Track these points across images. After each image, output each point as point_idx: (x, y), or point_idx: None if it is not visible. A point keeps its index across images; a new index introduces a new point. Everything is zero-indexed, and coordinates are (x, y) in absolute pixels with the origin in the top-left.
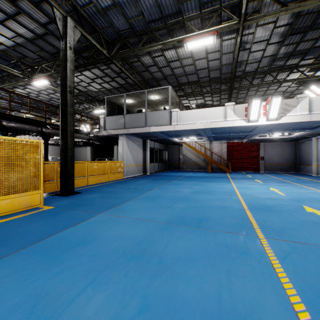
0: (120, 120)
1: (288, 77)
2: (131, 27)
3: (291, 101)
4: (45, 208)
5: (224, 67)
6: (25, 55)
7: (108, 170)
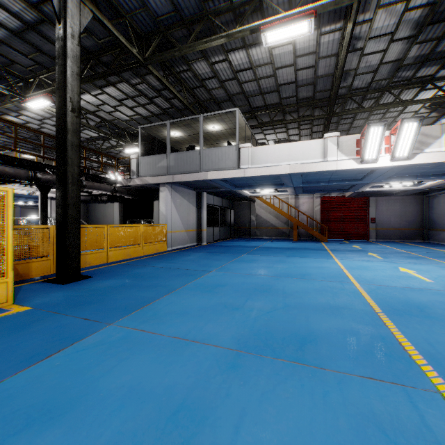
0: (162, 162)
1: (416, 97)
2: (176, 9)
3: (431, 129)
4: (13, 311)
5: (321, 80)
6: (13, 60)
7: (141, 238)
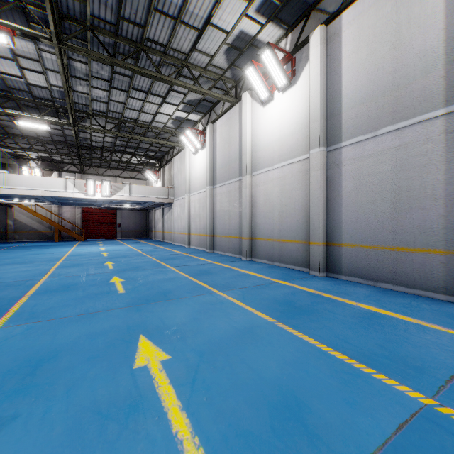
0: None
1: (133, 158)
2: None
3: (119, 185)
4: None
5: (69, 136)
6: None
7: None
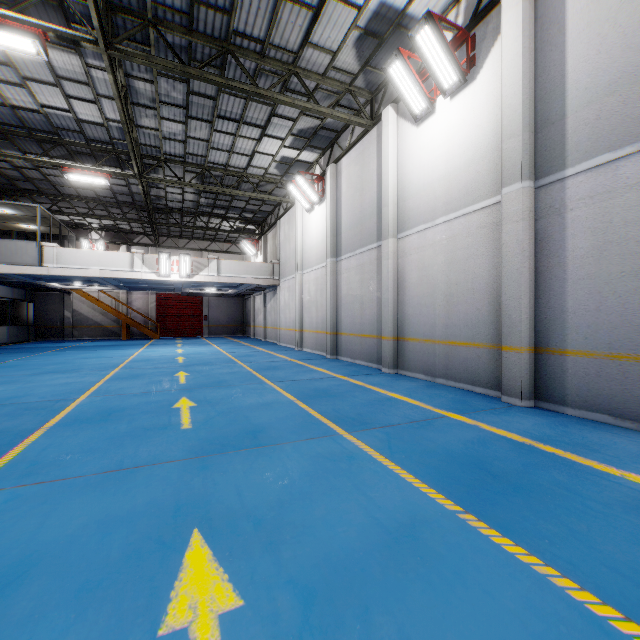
0: None
1: (224, 223)
2: None
3: (204, 261)
4: None
5: (138, 195)
6: None
7: None
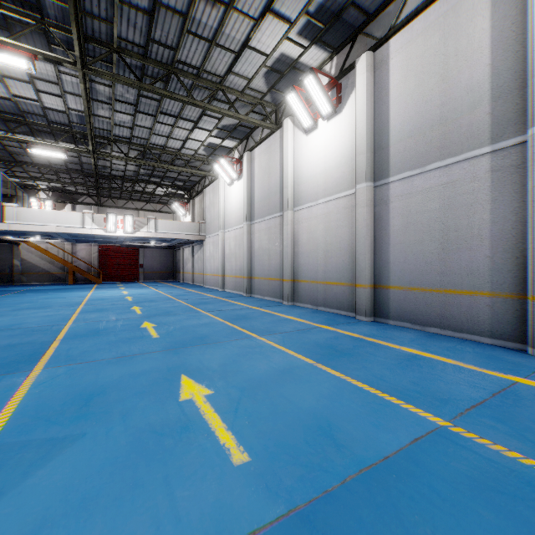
0: None
1: (158, 189)
2: None
3: (144, 220)
4: None
5: (86, 164)
6: None
7: None
